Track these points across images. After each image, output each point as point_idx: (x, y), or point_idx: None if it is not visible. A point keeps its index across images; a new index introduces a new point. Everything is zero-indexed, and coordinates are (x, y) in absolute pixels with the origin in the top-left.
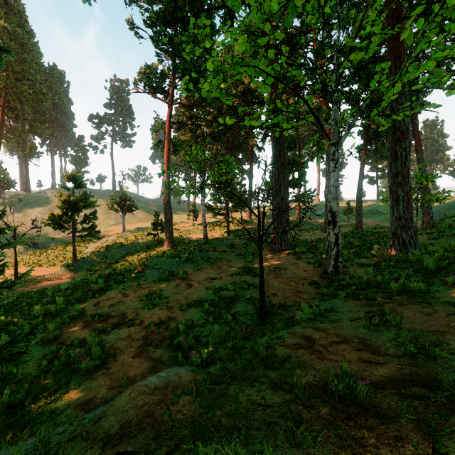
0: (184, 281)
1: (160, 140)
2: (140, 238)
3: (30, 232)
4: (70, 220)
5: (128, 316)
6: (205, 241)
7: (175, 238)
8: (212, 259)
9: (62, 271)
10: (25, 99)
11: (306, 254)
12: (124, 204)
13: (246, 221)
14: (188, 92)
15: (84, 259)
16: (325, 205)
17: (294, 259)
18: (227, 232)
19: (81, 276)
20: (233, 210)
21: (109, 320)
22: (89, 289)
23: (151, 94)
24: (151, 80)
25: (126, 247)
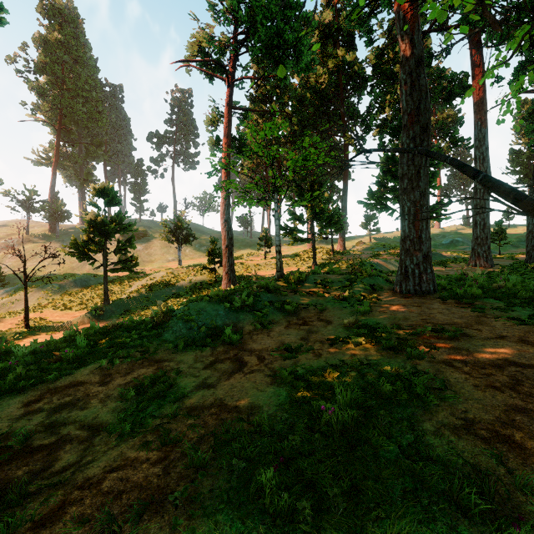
0: (231, 350)
1: (217, 137)
2: (193, 274)
3: (80, 269)
4: (101, 248)
5: (59, 459)
6: (279, 276)
7: (239, 275)
8: (290, 305)
9: (88, 316)
10: (79, 119)
11: (485, 301)
12: (179, 233)
13: (339, 252)
14: (253, 49)
15: (120, 301)
16: (474, 221)
17: (467, 311)
18: (312, 266)
19: (73, 330)
20: (320, 237)
21: (9, 466)
22: (60, 357)
23: (204, 70)
24: (206, 54)
25: (175, 286)
